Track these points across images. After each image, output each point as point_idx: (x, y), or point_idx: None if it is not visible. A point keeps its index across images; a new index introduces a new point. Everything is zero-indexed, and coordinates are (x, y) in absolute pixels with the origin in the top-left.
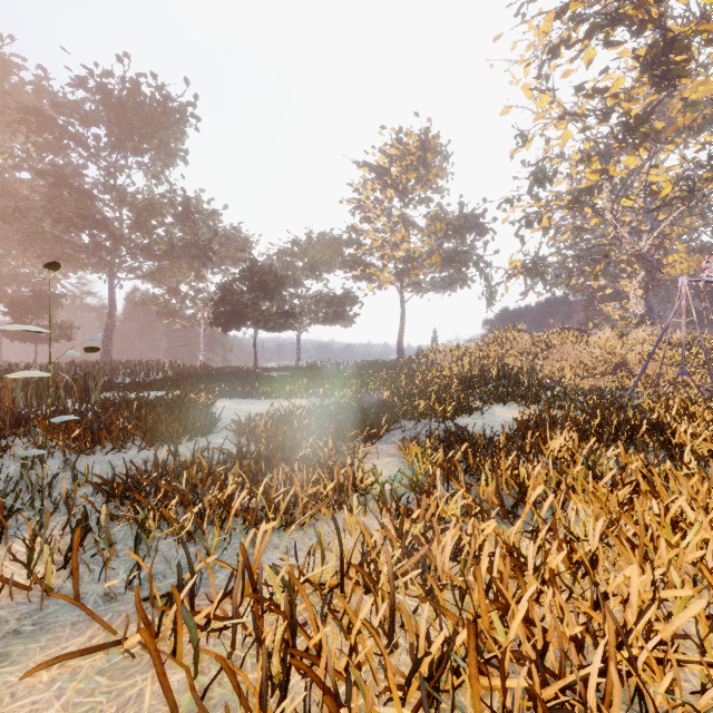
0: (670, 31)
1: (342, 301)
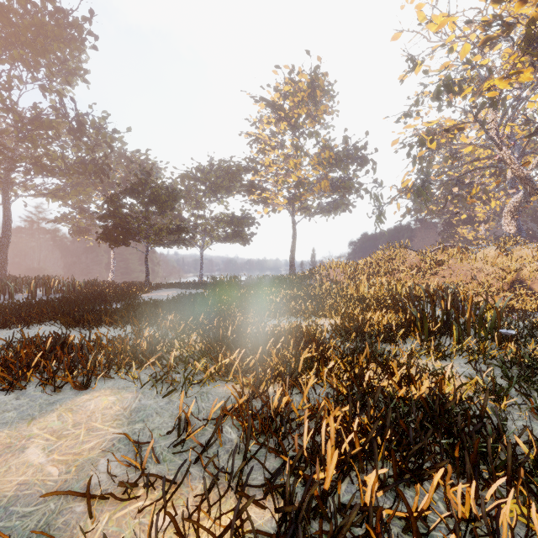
0: None
1: (241, 221)
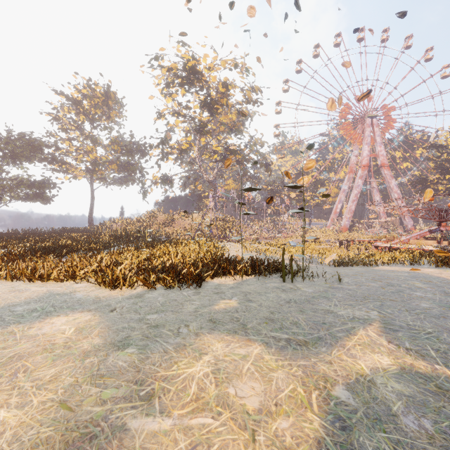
0: (210, 96)
1: (42, 185)
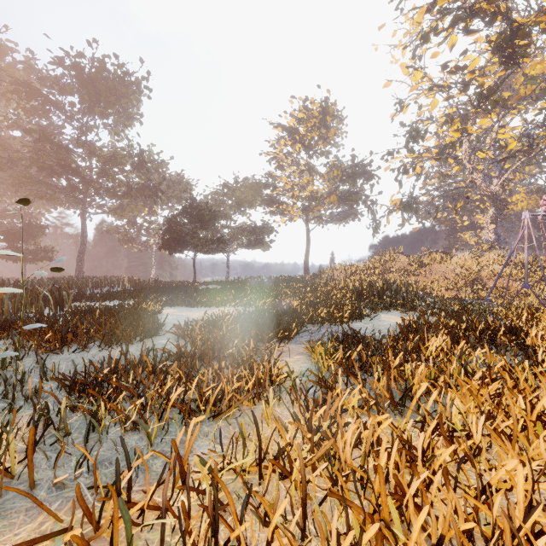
0: (515, 22)
1: (261, 230)
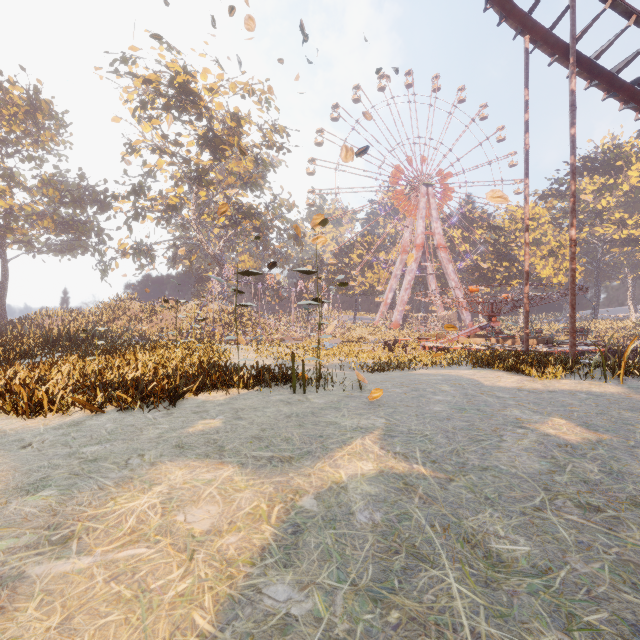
0: (212, 131)
1: None
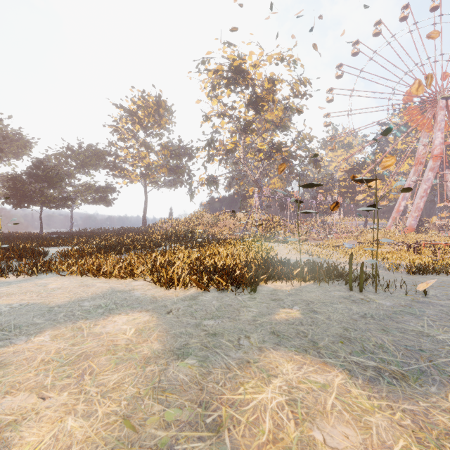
0: (255, 94)
1: (105, 190)
